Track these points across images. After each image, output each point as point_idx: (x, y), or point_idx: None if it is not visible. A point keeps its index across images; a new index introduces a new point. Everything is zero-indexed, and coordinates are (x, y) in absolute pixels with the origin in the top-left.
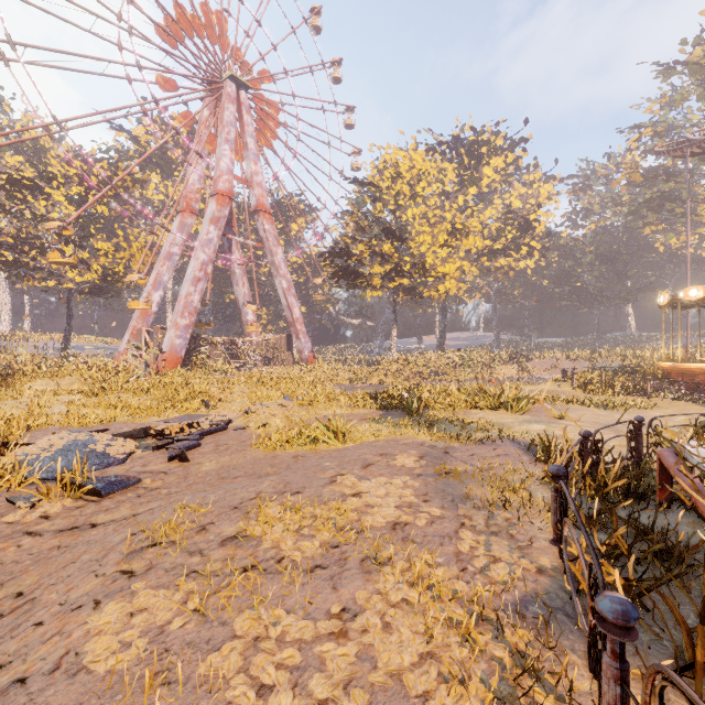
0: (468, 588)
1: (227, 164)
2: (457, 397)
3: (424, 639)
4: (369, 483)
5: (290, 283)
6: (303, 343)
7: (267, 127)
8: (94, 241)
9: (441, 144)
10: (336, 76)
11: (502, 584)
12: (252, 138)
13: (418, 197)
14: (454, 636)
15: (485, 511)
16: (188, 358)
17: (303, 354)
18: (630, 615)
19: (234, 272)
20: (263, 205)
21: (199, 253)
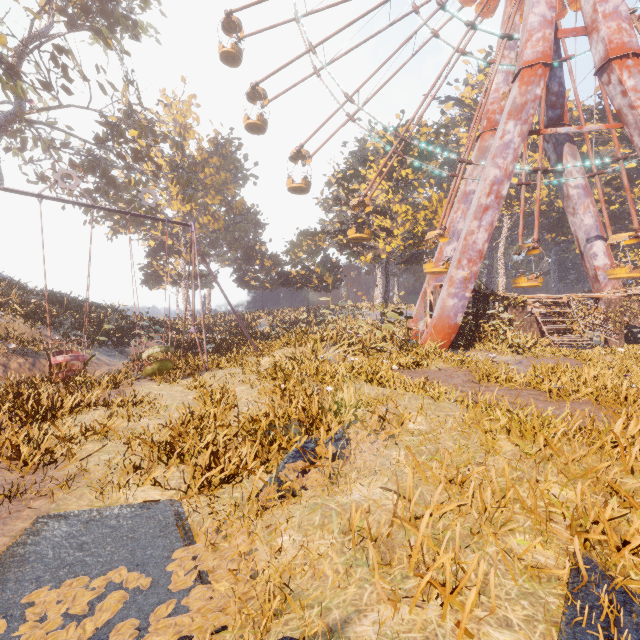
0: None
1: (540, 15)
2: None
3: None
4: None
5: None
6: None
7: None
8: (393, 206)
9: None
10: None
11: None
12: None
13: None
14: None
15: None
16: (477, 326)
17: None
18: None
19: (566, 196)
20: (620, 47)
21: (488, 170)
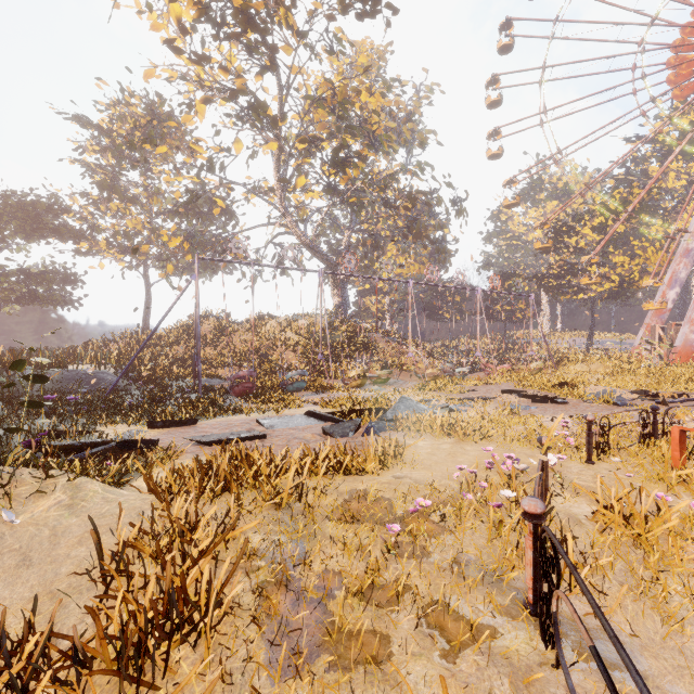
0: None
1: None
2: None
3: None
4: None
5: None
6: None
7: None
8: (611, 257)
9: None
10: None
11: None
12: None
13: None
14: None
15: None
16: None
17: None
18: None
19: None
20: None
21: None
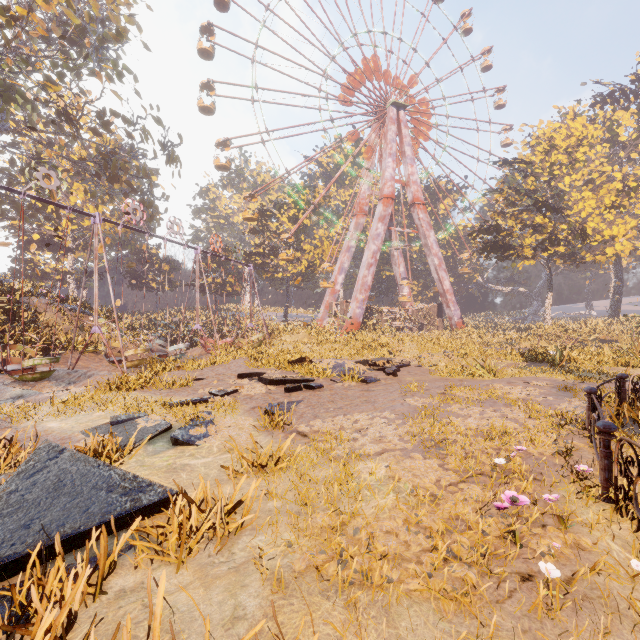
0: (555, 414)
1: (390, 173)
2: (606, 356)
3: (528, 416)
4: (510, 387)
5: (440, 260)
6: (452, 310)
7: (420, 132)
8: (303, 245)
9: (611, 94)
10: (484, 62)
11: (574, 415)
12: (409, 146)
13: (576, 164)
14: (542, 417)
15: (582, 401)
16: (363, 323)
17: (452, 320)
18: (592, 389)
19: (393, 255)
20: (418, 198)
21: (371, 245)
